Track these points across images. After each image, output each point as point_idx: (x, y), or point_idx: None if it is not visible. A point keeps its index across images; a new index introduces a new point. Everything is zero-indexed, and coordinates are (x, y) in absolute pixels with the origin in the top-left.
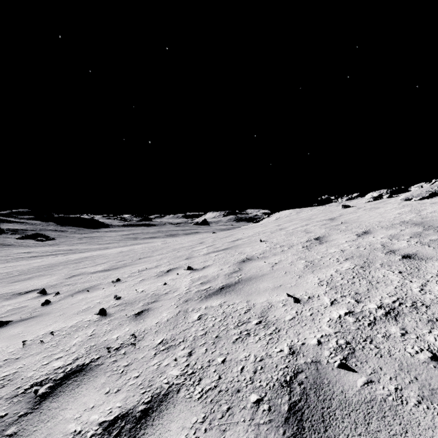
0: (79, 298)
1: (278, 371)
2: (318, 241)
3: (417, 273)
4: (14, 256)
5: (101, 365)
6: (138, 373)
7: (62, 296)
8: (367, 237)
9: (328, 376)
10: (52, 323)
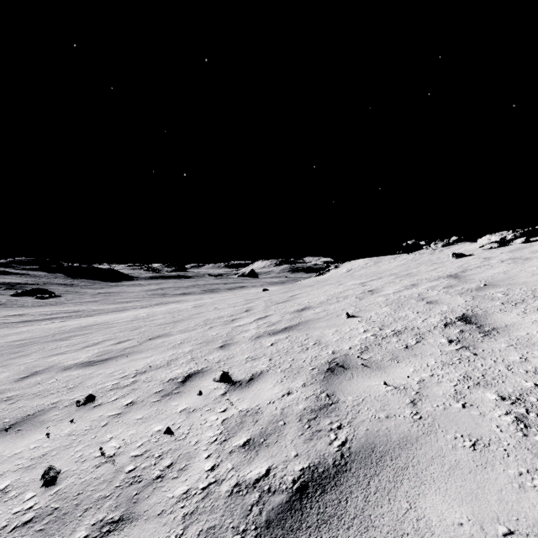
0: None
1: None
2: (475, 328)
3: None
4: None
5: None
6: None
7: None
8: None
9: None
10: None
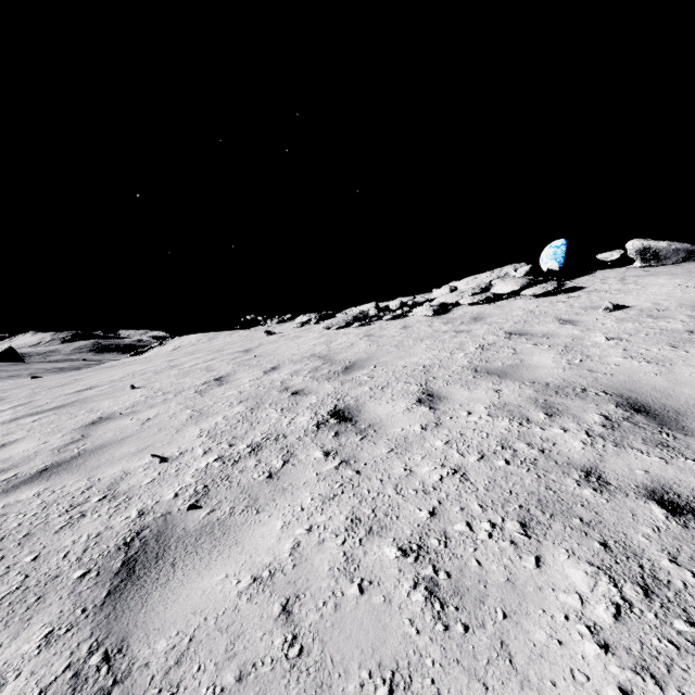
0: None
1: (119, 538)
2: (218, 383)
3: (294, 408)
4: None
5: None
6: None
7: None
8: (273, 373)
9: (175, 521)
10: None
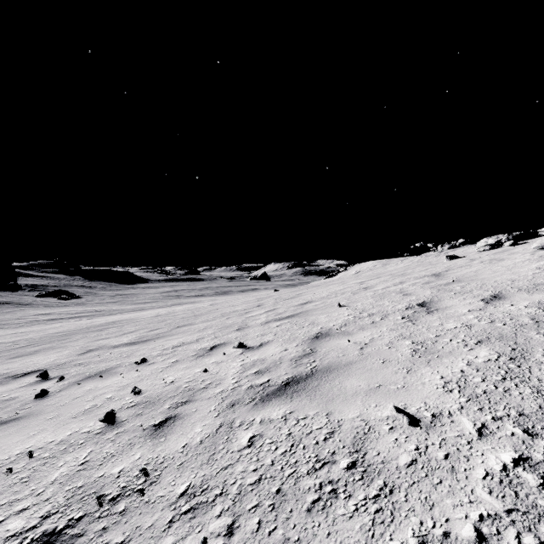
0: (85, 389)
1: None
2: (425, 309)
3: None
4: (29, 319)
5: (80, 536)
6: None
7: (66, 384)
8: (502, 304)
9: None
10: (37, 432)
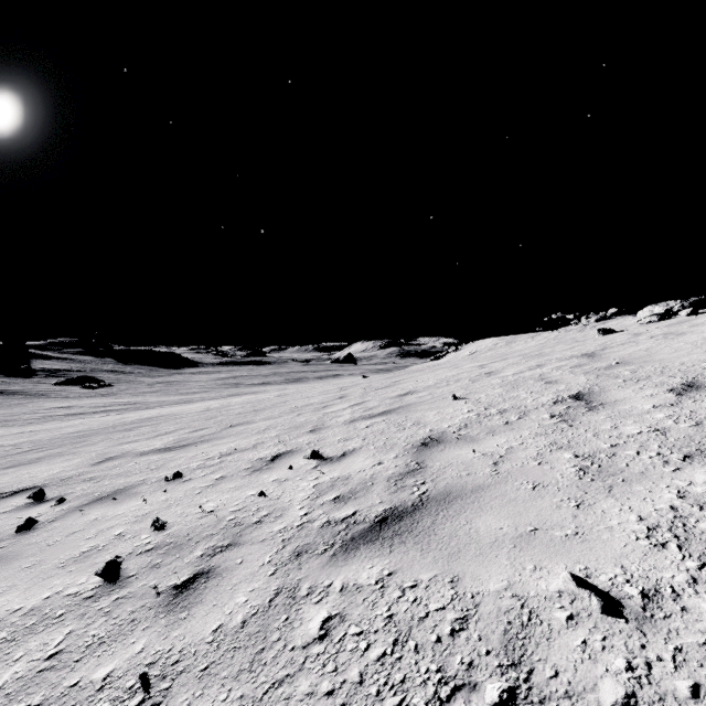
0: (89, 518)
1: None
2: (583, 404)
3: None
4: (43, 414)
5: None
6: None
7: (64, 509)
8: (705, 396)
9: None
10: (1, 592)
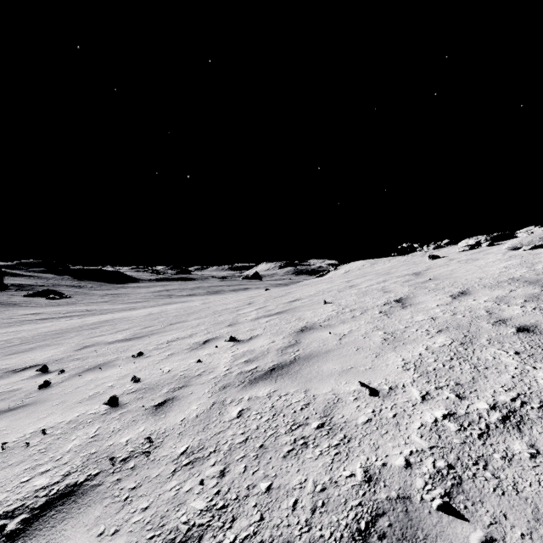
0: (87, 379)
1: (348, 512)
2: (400, 305)
3: (541, 355)
4: (18, 319)
5: (99, 486)
6: (148, 502)
7: (67, 376)
8: (466, 299)
9: (423, 524)
10: (46, 415)
